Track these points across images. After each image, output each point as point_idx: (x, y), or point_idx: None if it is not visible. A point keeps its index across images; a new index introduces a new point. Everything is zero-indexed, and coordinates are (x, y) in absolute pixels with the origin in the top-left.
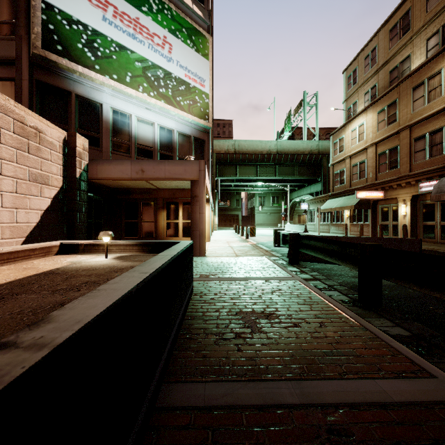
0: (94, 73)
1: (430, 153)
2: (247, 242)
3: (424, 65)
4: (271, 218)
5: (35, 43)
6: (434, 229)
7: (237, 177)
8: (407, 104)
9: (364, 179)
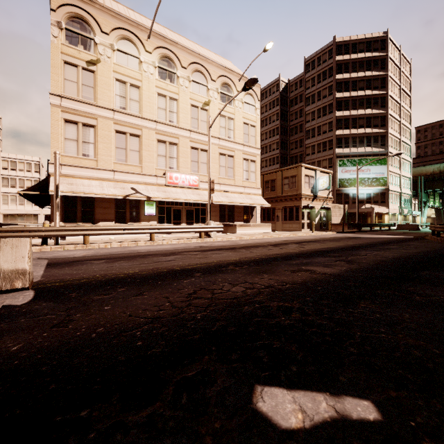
0: (348, 188)
1: None
2: None
3: None
4: None
5: (337, 187)
6: None
7: None
8: None
9: None
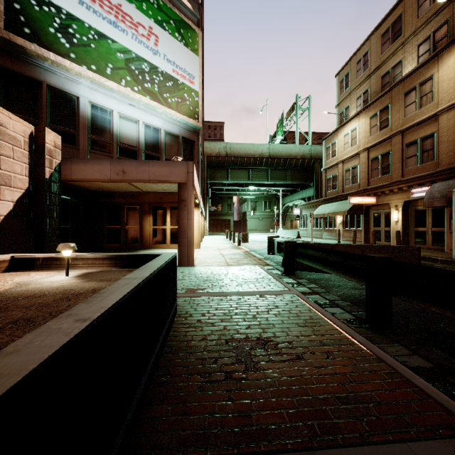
0: (69, 62)
1: (421, 159)
2: (239, 249)
3: (416, 71)
4: (263, 223)
5: None
6: (426, 235)
7: (229, 181)
8: (399, 109)
9: (357, 184)
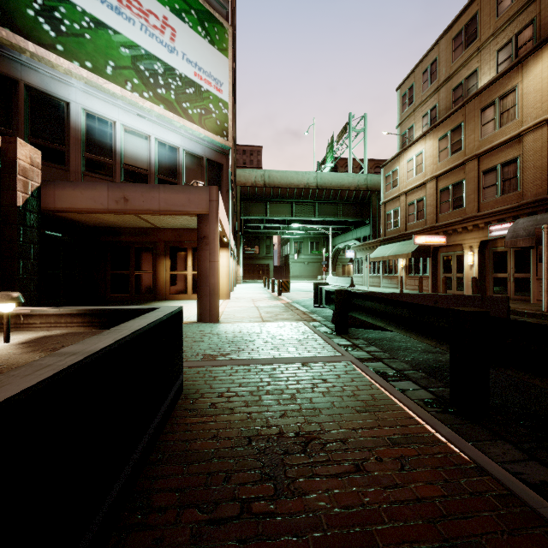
0: (55, 56)
1: (501, 189)
2: (279, 300)
3: (495, 81)
4: (310, 269)
5: None
6: (507, 282)
7: (267, 217)
8: (475, 129)
9: (423, 220)
